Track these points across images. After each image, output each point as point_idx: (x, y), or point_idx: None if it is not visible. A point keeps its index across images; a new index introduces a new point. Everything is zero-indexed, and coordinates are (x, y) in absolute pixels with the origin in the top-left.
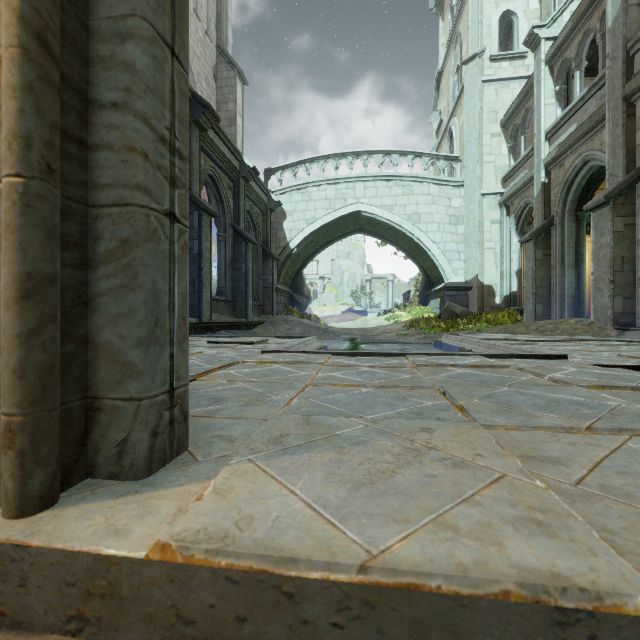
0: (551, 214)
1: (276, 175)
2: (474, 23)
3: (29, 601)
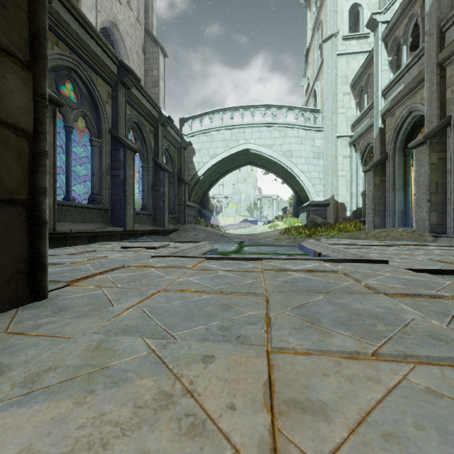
0: (386, 151)
1: (188, 123)
2: (331, 12)
3: None
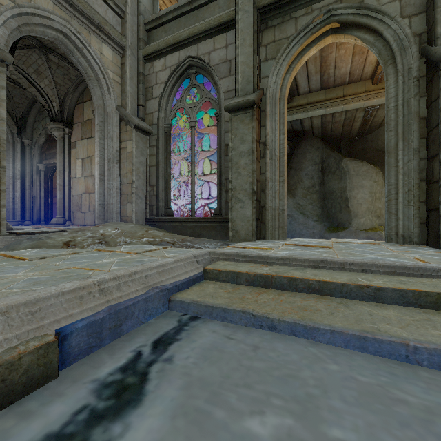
0: None
1: None
2: None
3: None
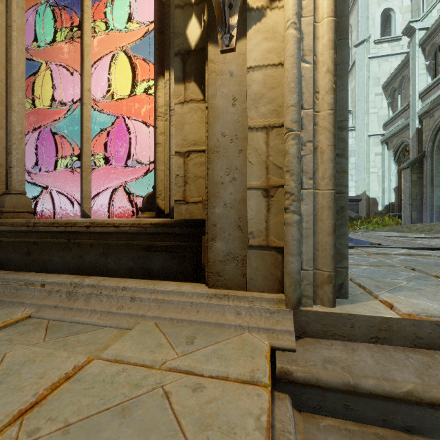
0: (423, 149)
1: None
2: (363, 18)
3: (355, 332)
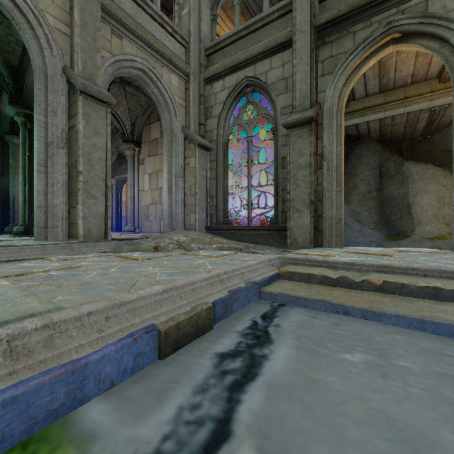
0: None
1: None
2: None
3: None
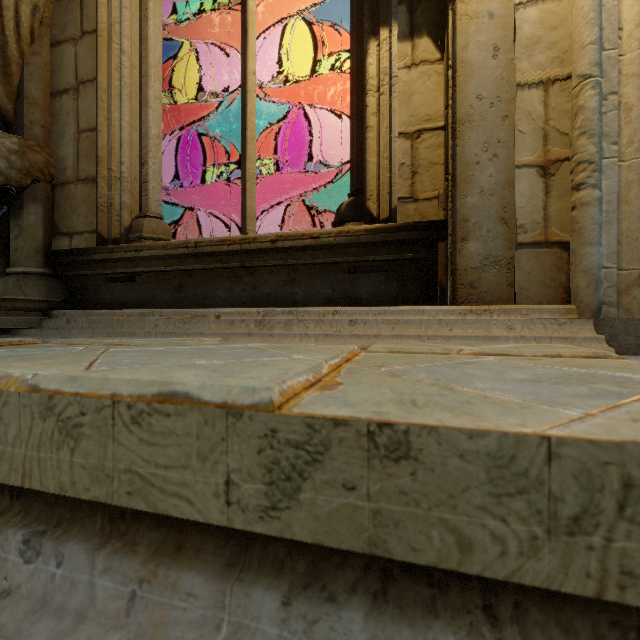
0: None
1: None
2: None
3: None
